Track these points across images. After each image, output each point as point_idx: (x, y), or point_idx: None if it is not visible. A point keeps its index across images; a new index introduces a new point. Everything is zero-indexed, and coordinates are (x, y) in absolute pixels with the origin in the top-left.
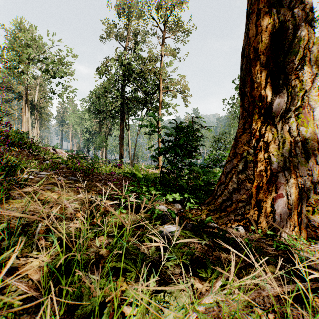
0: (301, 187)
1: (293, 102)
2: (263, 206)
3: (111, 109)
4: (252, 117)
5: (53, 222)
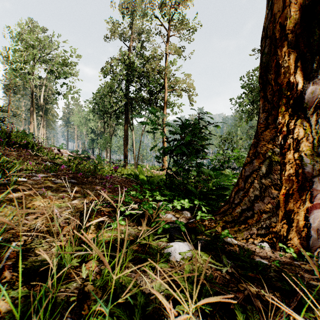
0: None
1: None
2: (295, 218)
3: (115, 110)
4: (278, 110)
5: (33, 239)
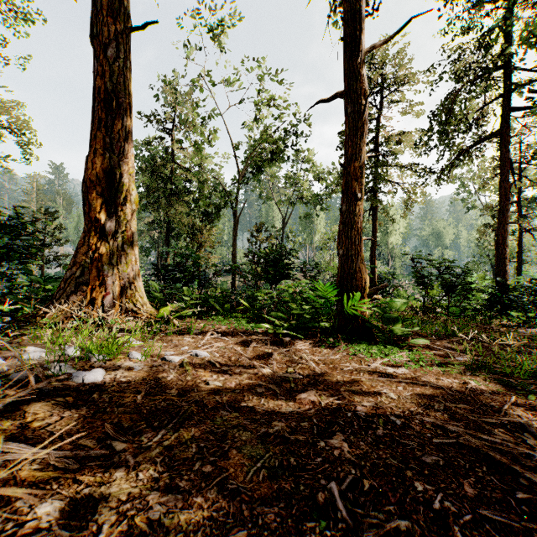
0: (123, 286)
1: (120, 227)
2: (96, 302)
3: None
4: (91, 234)
5: None
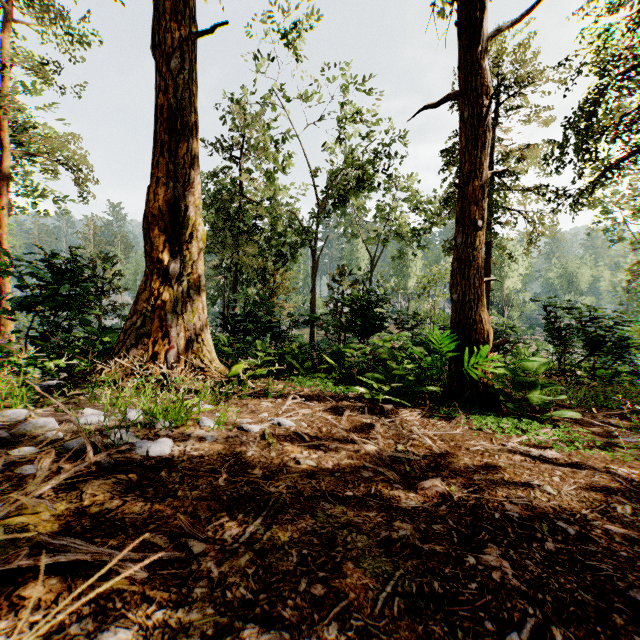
0: (189, 339)
1: (185, 269)
2: (159, 358)
3: None
4: (153, 277)
5: None
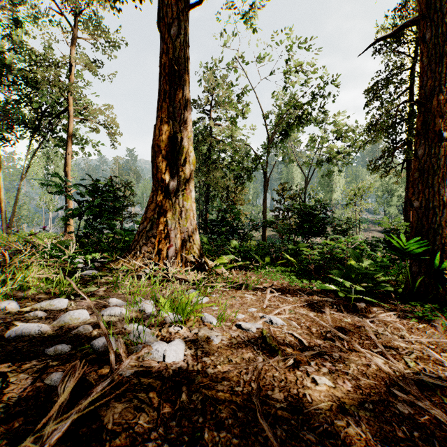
0: (183, 239)
1: (181, 186)
2: (162, 253)
3: None
4: (158, 192)
5: None
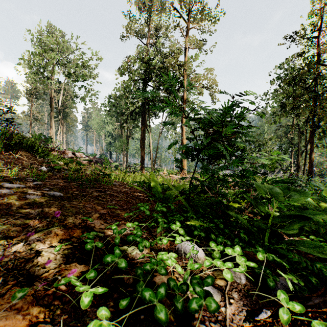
0: None
1: None
2: None
3: (132, 111)
4: None
5: None
